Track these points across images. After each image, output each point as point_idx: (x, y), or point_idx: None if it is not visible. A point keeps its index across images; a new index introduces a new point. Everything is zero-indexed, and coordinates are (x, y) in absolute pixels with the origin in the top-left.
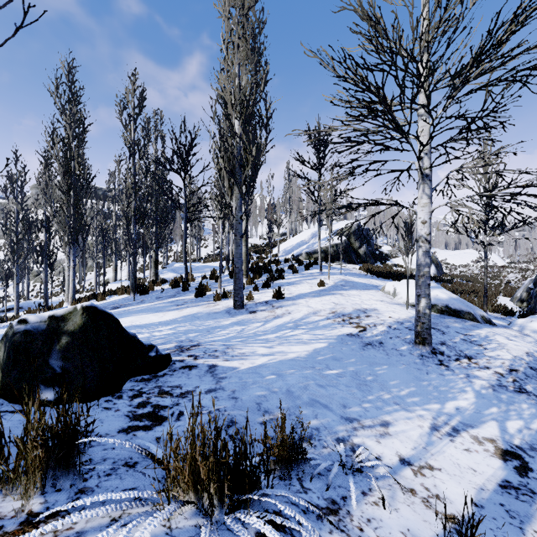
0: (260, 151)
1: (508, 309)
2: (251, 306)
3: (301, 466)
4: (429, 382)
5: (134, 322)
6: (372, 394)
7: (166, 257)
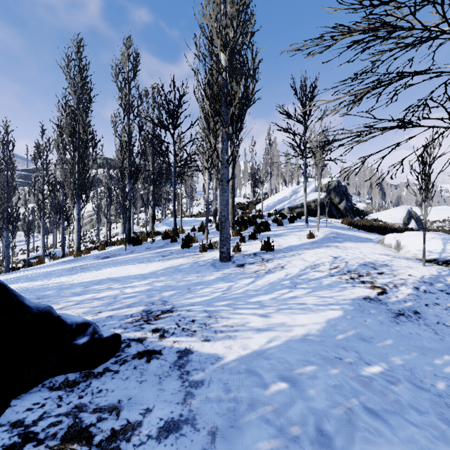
0: (248, 86)
1: None
2: (238, 258)
3: None
4: None
5: (113, 274)
6: None
7: (164, 214)
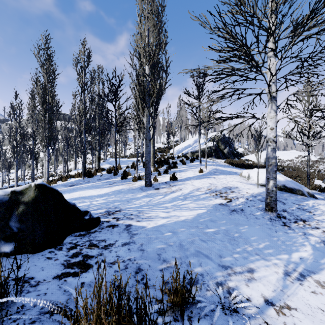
0: (162, 85)
1: (322, 187)
2: (156, 185)
3: (191, 308)
4: (278, 238)
5: (81, 195)
6: (240, 247)
7: (105, 155)
